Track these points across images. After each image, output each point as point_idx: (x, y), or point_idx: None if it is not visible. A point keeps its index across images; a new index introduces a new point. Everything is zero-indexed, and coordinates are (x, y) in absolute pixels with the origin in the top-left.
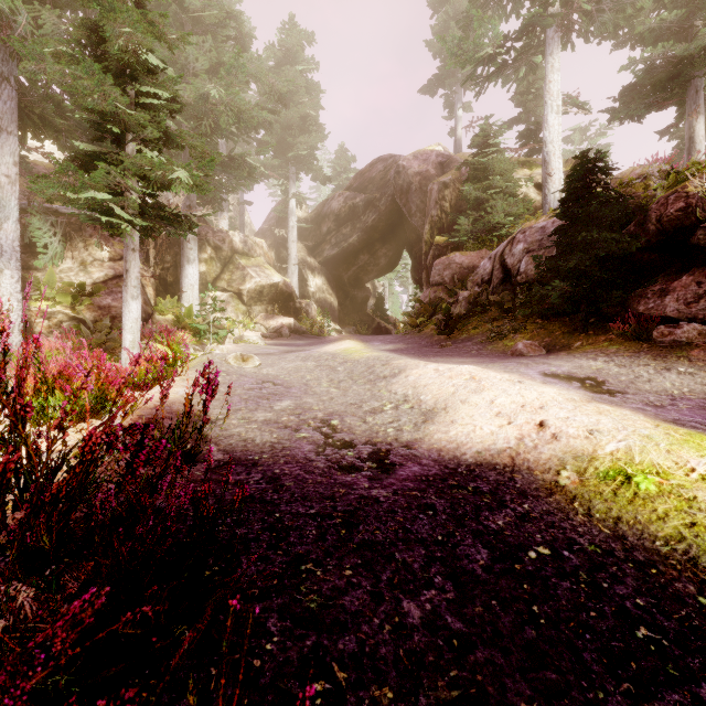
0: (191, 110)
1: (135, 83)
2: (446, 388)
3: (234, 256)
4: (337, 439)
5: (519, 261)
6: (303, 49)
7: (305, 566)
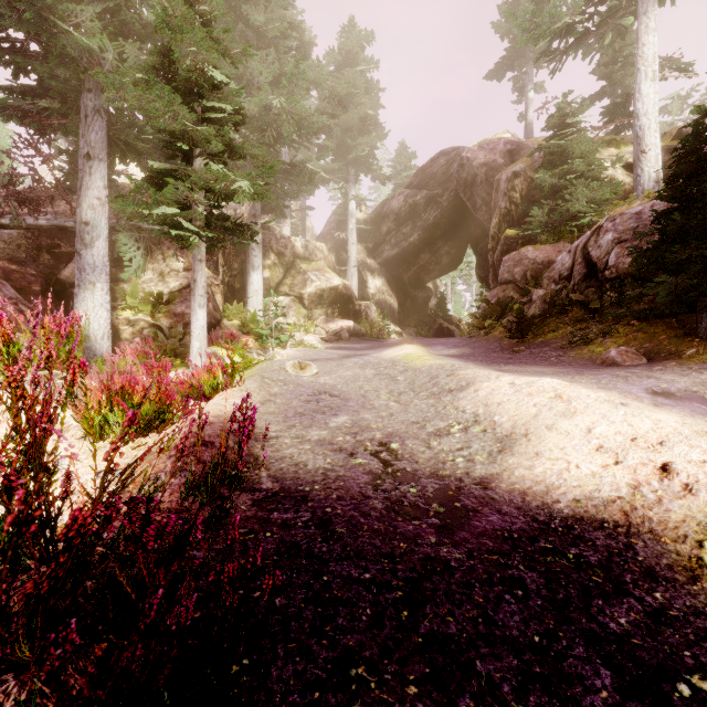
0: (255, 123)
1: (201, 100)
2: (525, 409)
3: (296, 261)
4: (396, 468)
5: (606, 254)
6: (363, 49)
7: (355, 670)
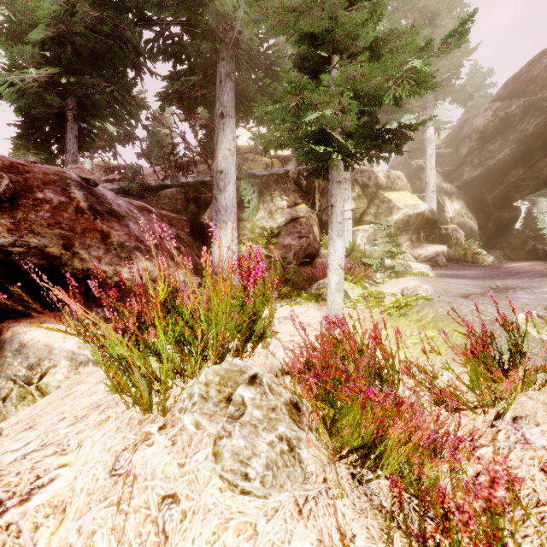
0: None
1: None
2: None
3: (378, 191)
4: None
5: None
6: None
7: None
